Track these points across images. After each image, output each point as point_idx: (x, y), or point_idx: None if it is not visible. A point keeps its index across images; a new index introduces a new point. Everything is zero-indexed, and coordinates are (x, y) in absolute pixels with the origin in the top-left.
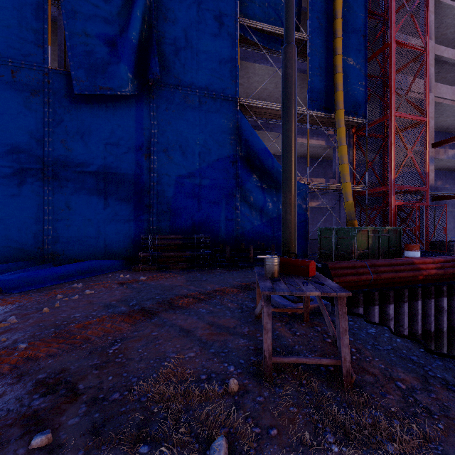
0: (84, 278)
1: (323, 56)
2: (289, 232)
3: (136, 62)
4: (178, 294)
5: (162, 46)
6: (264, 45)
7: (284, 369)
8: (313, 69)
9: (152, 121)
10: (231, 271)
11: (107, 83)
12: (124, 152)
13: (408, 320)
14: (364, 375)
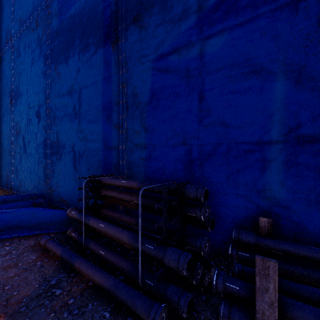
0: None
1: None
2: None
3: None
4: None
5: None
6: None
7: None
8: None
9: None
10: None
11: None
12: (93, 53)
13: None
14: None
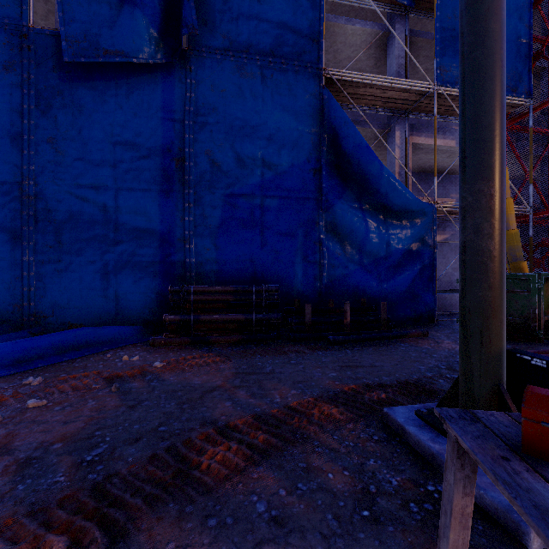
0: (59, 361)
1: None
2: (489, 285)
3: (163, 12)
4: (210, 419)
5: None
6: None
7: None
8: (444, 19)
9: (188, 106)
10: (315, 350)
11: (116, 44)
12: (144, 156)
13: None
14: None
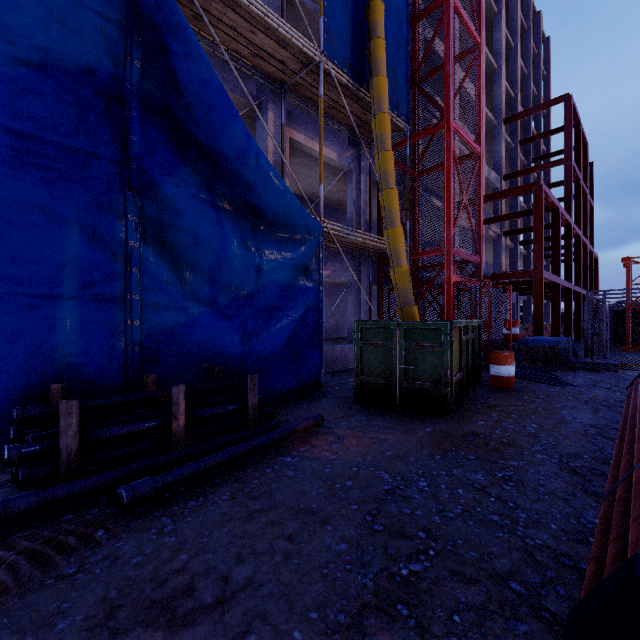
0: None
1: None
2: None
3: None
4: None
5: None
6: None
7: None
8: None
9: None
10: (59, 557)
11: None
12: None
13: None
14: None
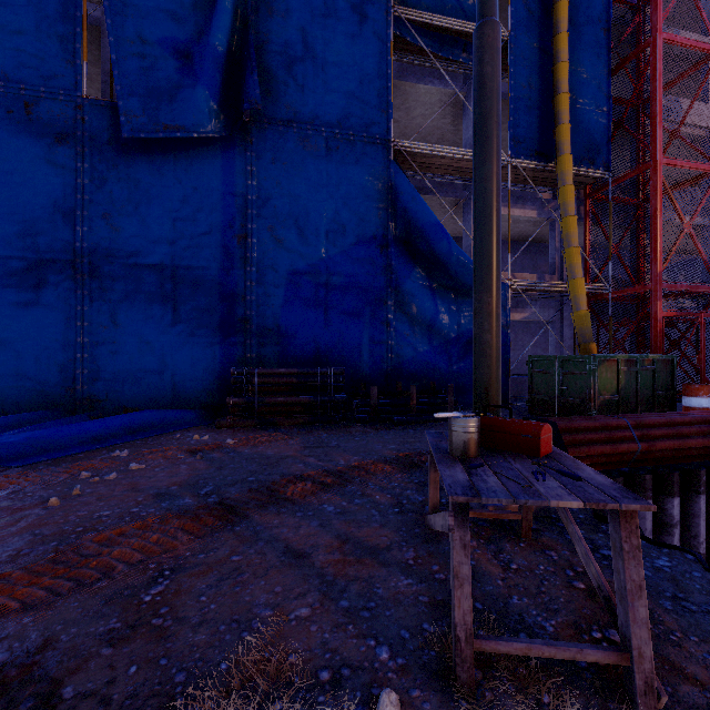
0: (134, 440)
1: (536, 66)
2: (488, 365)
3: (224, 83)
4: (288, 473)
5: (265, 57)
6: (435, 50)
7: (495, 659)
8: (519, 88)
9: (249, 180)
10: (380, 429)
11: (176, 119)
12: (203, 232)
13: (705, 525)
14: (677, 682)
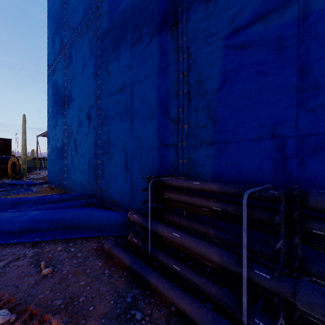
0: (27, 241)
1: None
2: None
3: None
4: None
5: None
6: None
7: None
8: None
9: None
10: None
11: None
12: (146, 44)
13: None
14: None
